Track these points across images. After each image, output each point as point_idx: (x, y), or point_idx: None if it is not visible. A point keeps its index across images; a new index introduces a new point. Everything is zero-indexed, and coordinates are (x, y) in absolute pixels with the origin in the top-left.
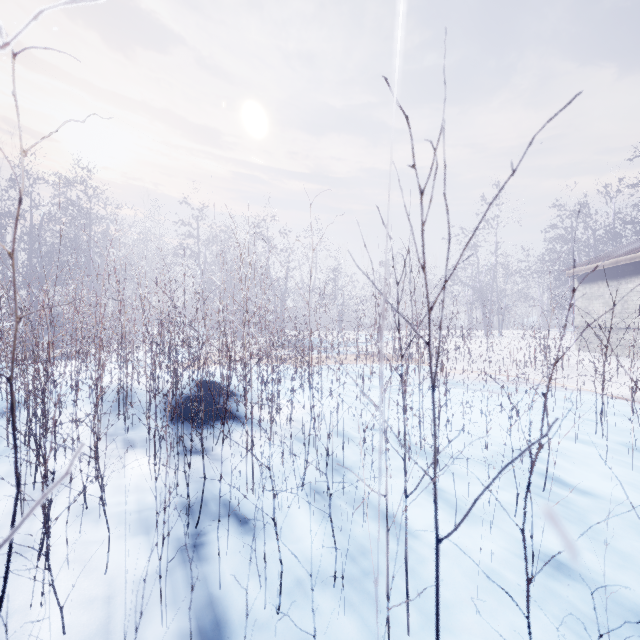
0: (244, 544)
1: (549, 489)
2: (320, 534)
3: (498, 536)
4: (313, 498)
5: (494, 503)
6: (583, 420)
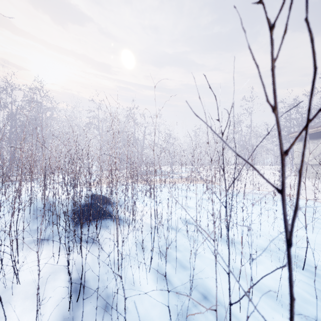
0: (108, 317)
1: (306, 268)
2: (161, 306)
3: (282, 308)
4: (156, 275)
5: (273, 279)
6: (317, 220)
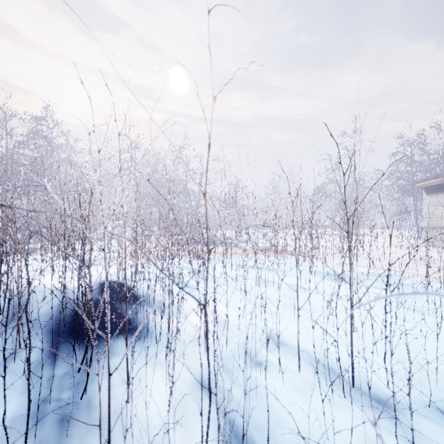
0: None
1: None
2: None
3: None
4: None
5: None
6: None
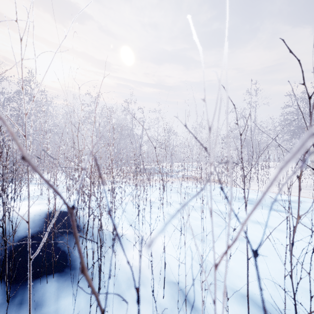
0: None
1: None
2: None
3: None
4: None
5: None
6: None
